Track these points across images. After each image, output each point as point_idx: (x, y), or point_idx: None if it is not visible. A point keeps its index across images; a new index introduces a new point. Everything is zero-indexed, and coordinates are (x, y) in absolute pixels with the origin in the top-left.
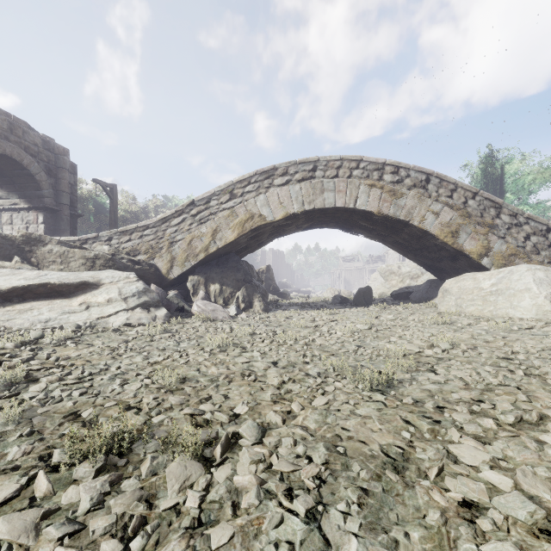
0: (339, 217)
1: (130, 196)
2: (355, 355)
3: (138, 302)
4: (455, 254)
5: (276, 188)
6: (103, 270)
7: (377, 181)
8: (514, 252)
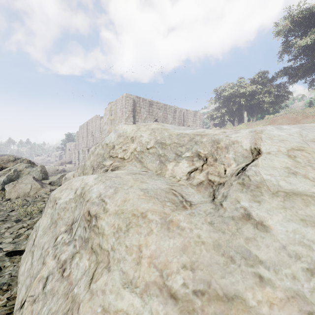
0: None
1: None
2: None
3: None
4: None
5: None
6: None
7: None
8: None
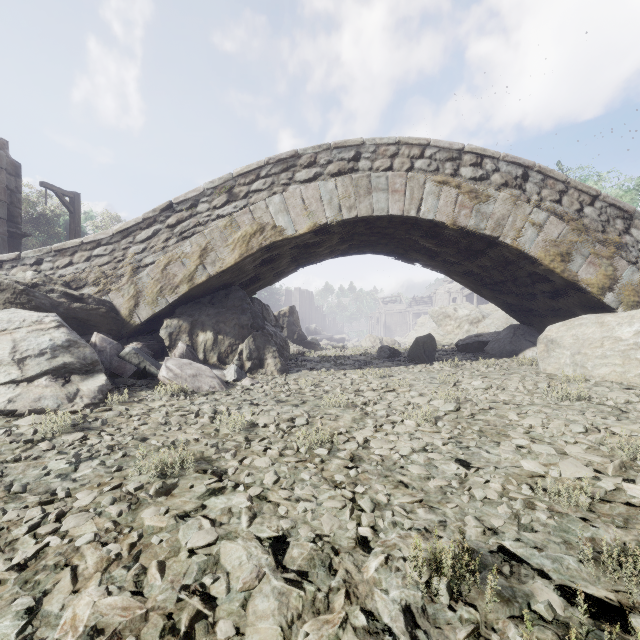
0: (391, 235)
1: (112, 217)
2: (471, 503)
3: (47, 366)
4: (563, 287)
5: (299, 186)
6: None
7: (451, 176)
8: None
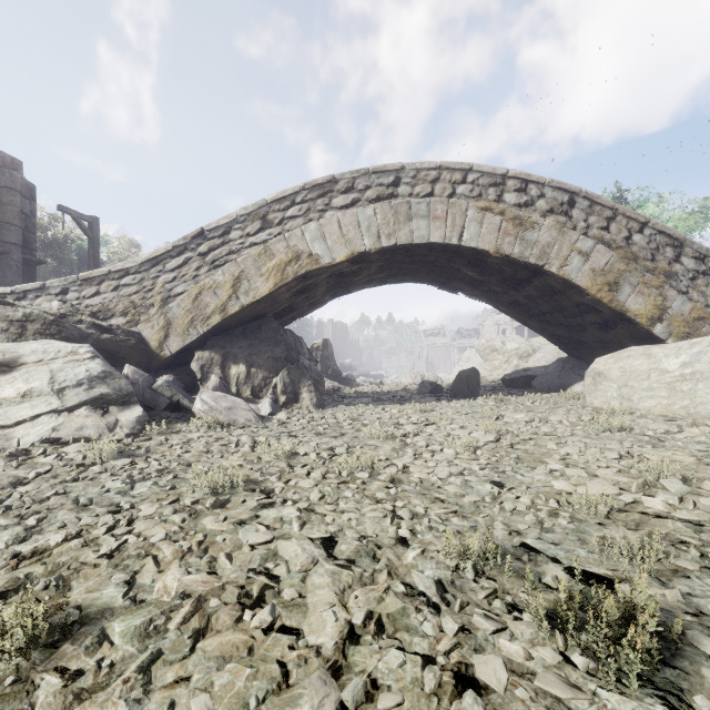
0: (432, 263)
1: (130, 242)
2: (501, 514)
3: (85, 397)
4: (611, 318)
5: (336, 212)
6: (32, 340)
7: (494, 202)
8: (702, 315)
